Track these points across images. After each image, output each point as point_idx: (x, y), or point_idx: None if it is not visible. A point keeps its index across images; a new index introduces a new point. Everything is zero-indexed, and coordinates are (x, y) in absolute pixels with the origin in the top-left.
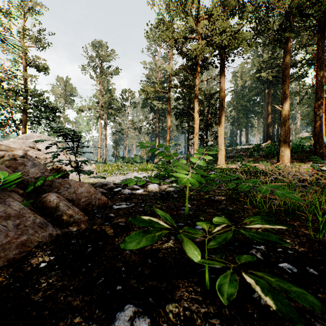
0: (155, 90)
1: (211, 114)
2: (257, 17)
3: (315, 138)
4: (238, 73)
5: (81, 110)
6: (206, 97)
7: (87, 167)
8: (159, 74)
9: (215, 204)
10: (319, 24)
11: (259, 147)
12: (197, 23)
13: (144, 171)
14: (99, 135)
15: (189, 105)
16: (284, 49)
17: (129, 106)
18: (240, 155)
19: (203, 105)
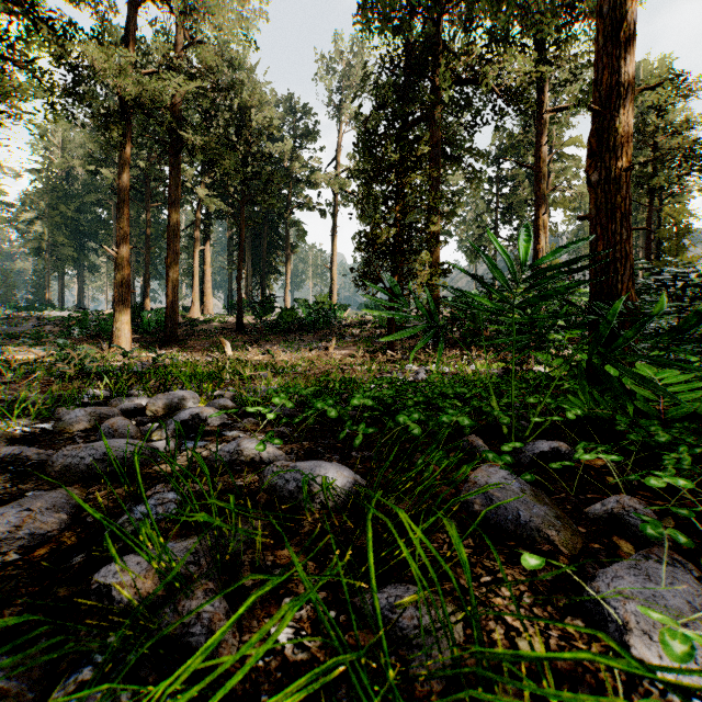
0: None
1: None
2: (69, 63)
3: (167, 312)
4: (56, 136)
5: None
6: None
7: None
8: None
9: None
10: (172, 142)
11: (87, 319)
12: None
13: None
14: None
15: None
16: (123, 153)
17: None
18: (44, 331)
19: None
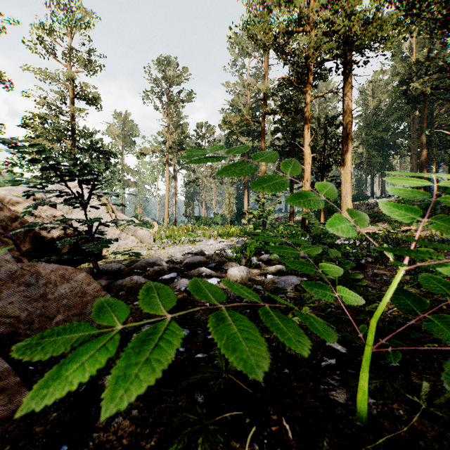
0: (242, 120)
1: (329, 150)
2: None
3: None
4: (369, 89)
5: (142, 154)
6: (320, 124)
7: (141, 232)
8: (249, 99)
9: (443, 359)
10: None
11: (408, 201)
12: (308, 6)
13: (225, 238)
14: (166, 187)
15: (293, 139)
16: None
17: (207, 146)
18: (374, 212)
19: (316, 136)
